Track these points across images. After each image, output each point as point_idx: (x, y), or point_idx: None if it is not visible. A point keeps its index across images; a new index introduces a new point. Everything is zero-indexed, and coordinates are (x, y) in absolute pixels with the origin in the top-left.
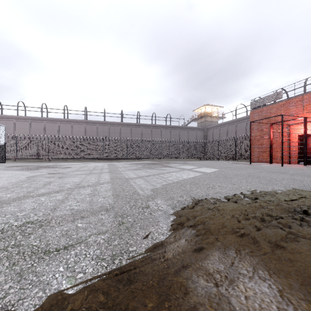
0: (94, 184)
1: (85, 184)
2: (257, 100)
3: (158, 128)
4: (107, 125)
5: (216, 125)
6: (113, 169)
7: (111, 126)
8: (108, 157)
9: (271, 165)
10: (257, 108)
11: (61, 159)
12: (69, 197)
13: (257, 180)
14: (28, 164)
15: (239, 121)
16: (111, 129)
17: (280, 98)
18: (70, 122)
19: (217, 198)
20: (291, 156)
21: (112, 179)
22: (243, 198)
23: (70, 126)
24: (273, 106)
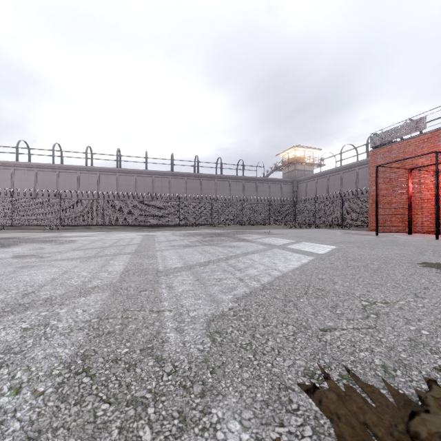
0: (65, 296)
1: (42, 296)
2: (382, 134)
3: (225, 180)
4: (150, 175)
5: (311, 175)
6: (145, 246)
7: (155, 177)
8: (151, 223)
9: (414, 237)
10: (382, 146)
11: (82, 226)
12: None
13: None
14: (16, 234)
15: (346, 170)
16: (155, 181)
17: (421, 129)
18: (96, 172)
19: None
20: None
21: (126, 274)
22: None
23: (95, 177)
24: (409, 142)
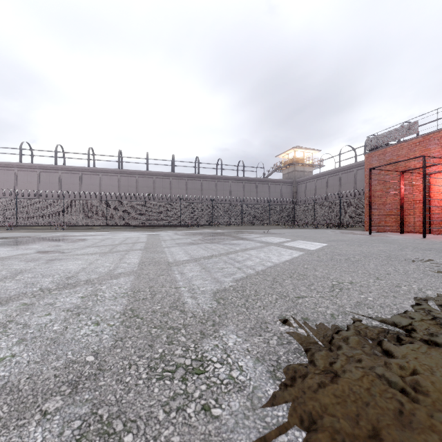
0: (100, 278)
1: (82, 278)
2: (376, 137)
3: (225, 180)
4: (151, 176)
5: (310, 176)
6: (152, 244)
7: (157, 178)
8: (152, 223)
9: (404, 236)
10: (377, 149)
11: (85, 227)
12: (15, 320)
13: (413, 267)
14: (26, 234)
15: (344, 171)
16: (157, 182)
17: (413, 132)
18: (98, 173)
19: (372, 323)
20: (432, 222)
21: (142, 265)
22: (436, 323)
23: (97, 178)
24: (402, 145)
